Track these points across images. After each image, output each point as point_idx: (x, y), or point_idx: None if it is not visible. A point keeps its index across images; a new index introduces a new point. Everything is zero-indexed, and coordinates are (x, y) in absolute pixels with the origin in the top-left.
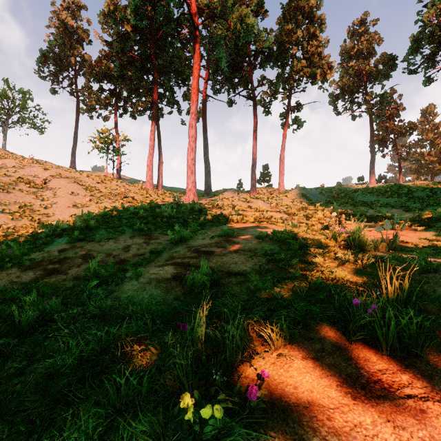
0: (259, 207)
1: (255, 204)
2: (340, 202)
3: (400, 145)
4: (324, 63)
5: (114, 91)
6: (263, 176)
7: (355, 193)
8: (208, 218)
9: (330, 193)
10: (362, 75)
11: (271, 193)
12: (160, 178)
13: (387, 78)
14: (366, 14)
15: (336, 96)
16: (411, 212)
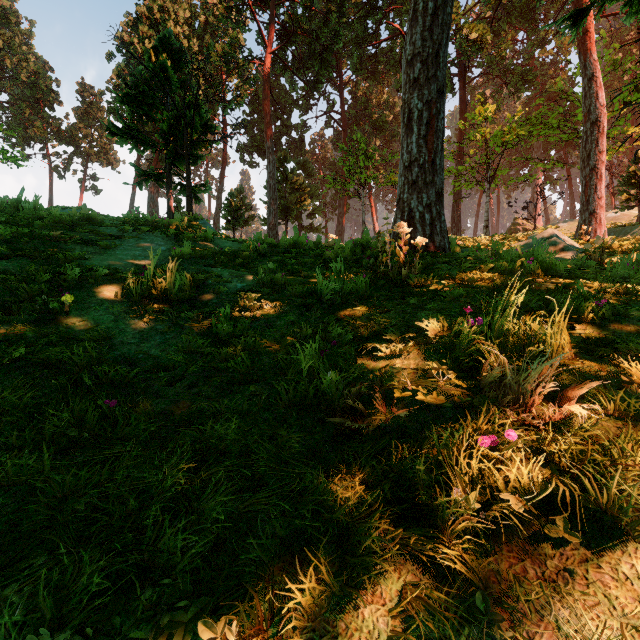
0: None
1: None
2: None
3: None
4: (110, 157)
5: None
6: None
7: None
8: None
9: None
10: None
11: None
12: None
13: None
14: None
15: None
16: None
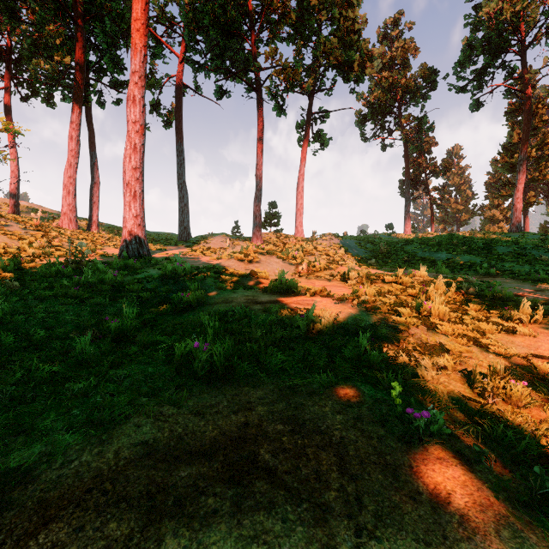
0: (279, 280)
1: (267, 268)
2: (396, 259)
3: (433, 187)
4: (363, 48)
5: (3, 49)
6: (269, 218)
7: (407, 245)
8: (121, 325)
9: (372, 244)
10: (396, 92)
11: (285, 242)
12: (95, 210)
13: (425, 99)
14: (400, 13)
15: (365, 116)
16: (534, 283)
